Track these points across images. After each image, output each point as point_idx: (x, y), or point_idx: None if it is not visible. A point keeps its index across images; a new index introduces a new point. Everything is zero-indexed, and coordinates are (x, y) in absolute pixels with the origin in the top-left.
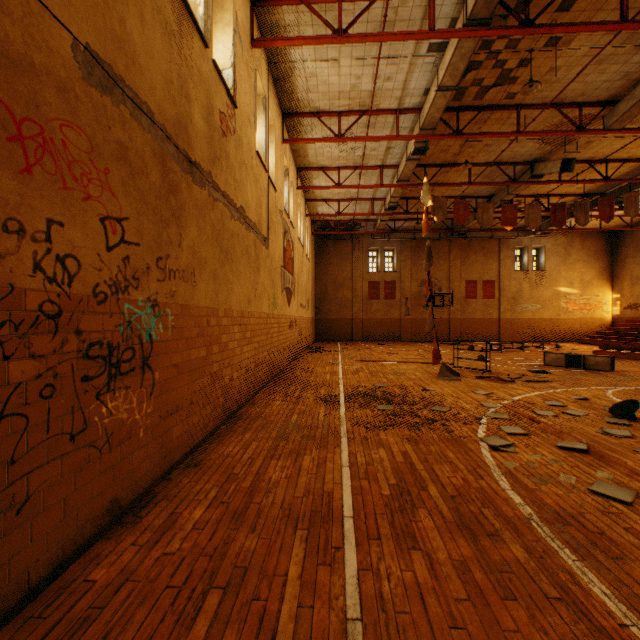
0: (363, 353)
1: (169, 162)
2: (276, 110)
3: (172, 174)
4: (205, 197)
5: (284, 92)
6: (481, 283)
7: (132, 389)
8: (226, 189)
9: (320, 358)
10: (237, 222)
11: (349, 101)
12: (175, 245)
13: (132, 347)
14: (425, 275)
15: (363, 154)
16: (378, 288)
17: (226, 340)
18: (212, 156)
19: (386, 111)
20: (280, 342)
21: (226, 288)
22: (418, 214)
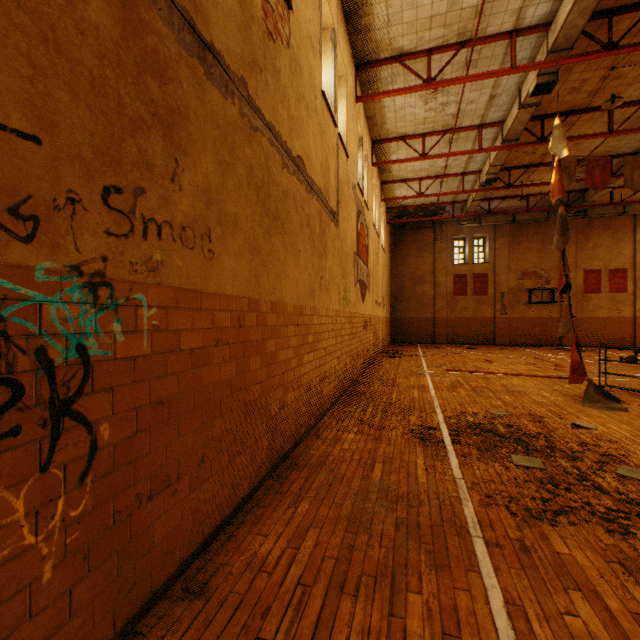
0: (452, 359)
1: (143, 8)
2: (348, 56)
3: (152, 36)
4: (233, 116)
5: (358, 32)
6: (606, 273)
7: (7, 480)
8: (274, 121)
9: (400, 365)
10: (293, 177)
11: (444, 30)
12: (160, 175)
13: (7, 379)
14: (527, 265)
15: (458, 107)
16: (465, 282)
17: (274, 348)
18: (248, 57)
19: (495, 37)
20: (352, 346)
21: (274, 270)
22: (524, 187)
